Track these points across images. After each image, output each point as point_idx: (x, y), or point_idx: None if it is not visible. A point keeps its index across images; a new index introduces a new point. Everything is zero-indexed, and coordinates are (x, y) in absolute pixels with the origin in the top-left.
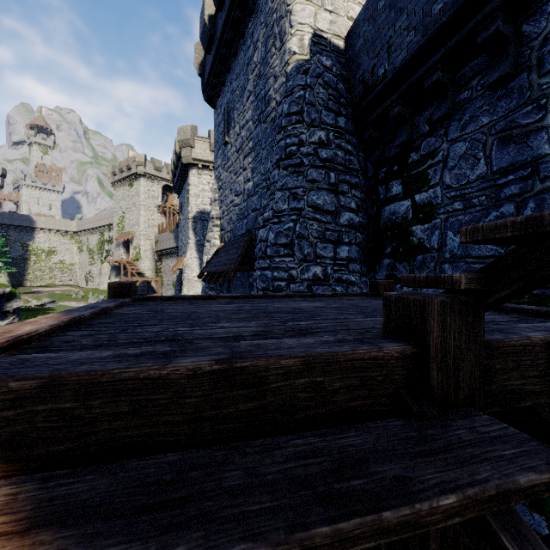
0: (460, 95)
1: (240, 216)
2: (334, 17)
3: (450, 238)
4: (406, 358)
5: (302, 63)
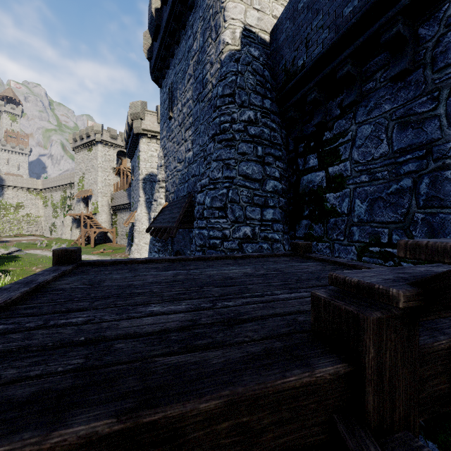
0: (366, 85)
1: (182, 181)
2: (261, 15)
3: (358, 205)
4: (340, 379)
5: (234, 52)
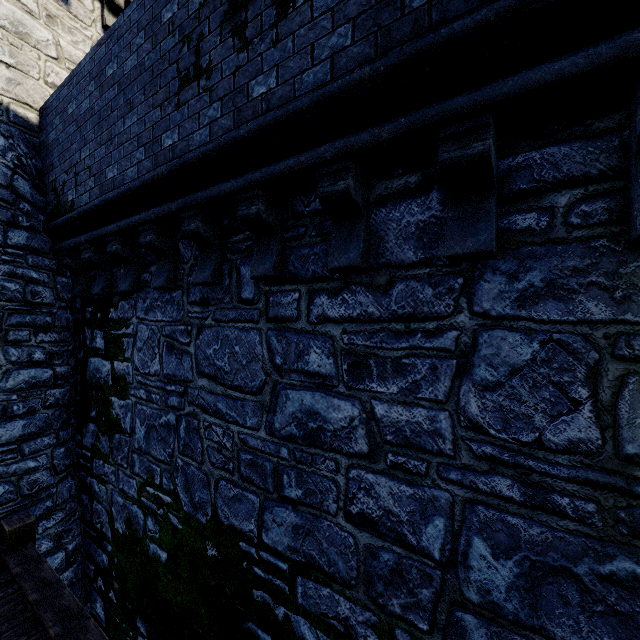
0: (144, 274)
1: None
2: (18, 75)
3: (138, 427)
4: None
5: None
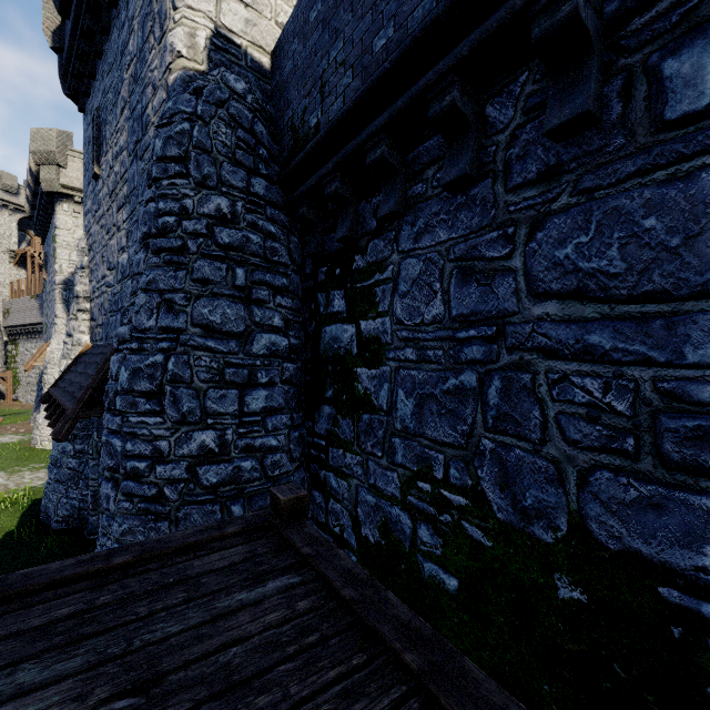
0: (413, 187)
1: (113, 306)
2: (254, 16)
3: (402, 400)
4: None
5: (194, 75)
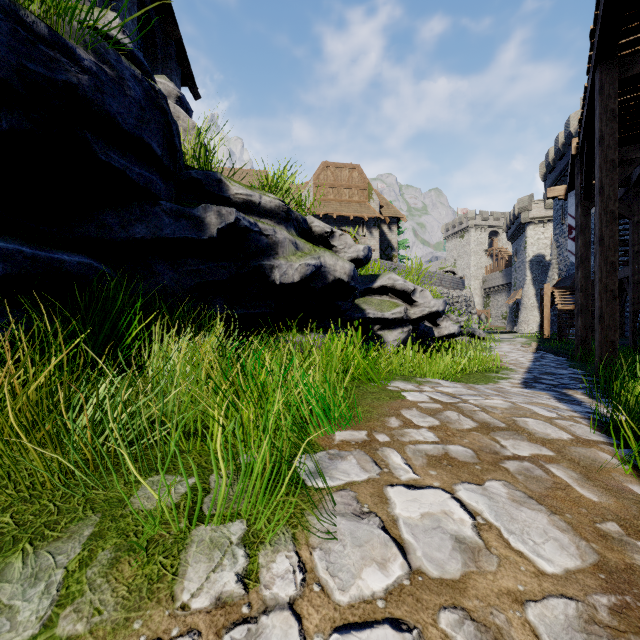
0: None
1: (572, 264)
2: None
3: None
4: None
5: None
